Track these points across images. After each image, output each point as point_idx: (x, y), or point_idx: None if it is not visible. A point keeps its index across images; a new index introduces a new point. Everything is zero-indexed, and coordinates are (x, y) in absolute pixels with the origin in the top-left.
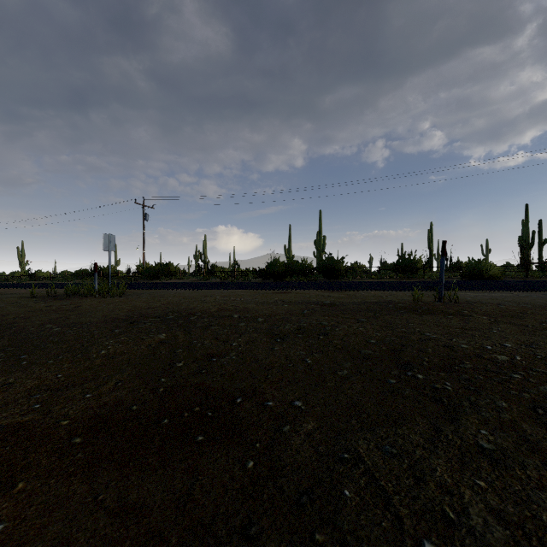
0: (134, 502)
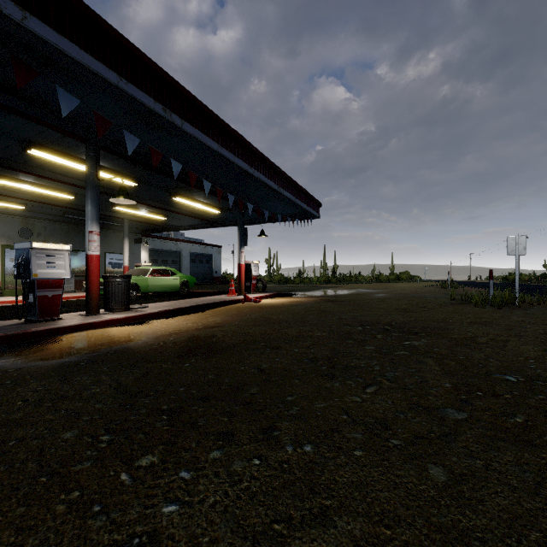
0: (163, 352)
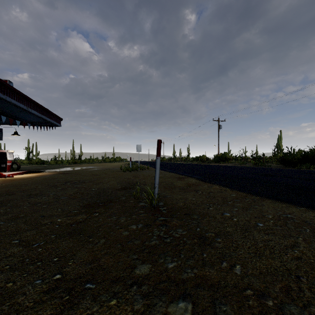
0: None
